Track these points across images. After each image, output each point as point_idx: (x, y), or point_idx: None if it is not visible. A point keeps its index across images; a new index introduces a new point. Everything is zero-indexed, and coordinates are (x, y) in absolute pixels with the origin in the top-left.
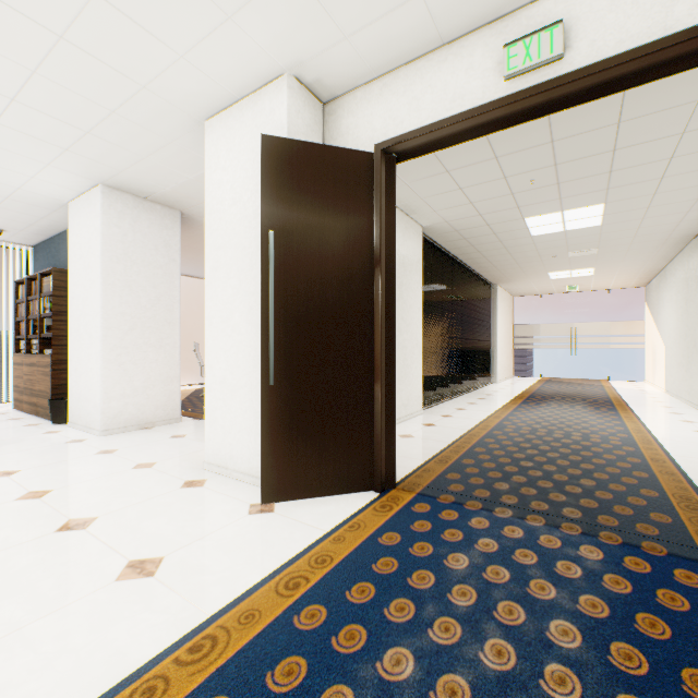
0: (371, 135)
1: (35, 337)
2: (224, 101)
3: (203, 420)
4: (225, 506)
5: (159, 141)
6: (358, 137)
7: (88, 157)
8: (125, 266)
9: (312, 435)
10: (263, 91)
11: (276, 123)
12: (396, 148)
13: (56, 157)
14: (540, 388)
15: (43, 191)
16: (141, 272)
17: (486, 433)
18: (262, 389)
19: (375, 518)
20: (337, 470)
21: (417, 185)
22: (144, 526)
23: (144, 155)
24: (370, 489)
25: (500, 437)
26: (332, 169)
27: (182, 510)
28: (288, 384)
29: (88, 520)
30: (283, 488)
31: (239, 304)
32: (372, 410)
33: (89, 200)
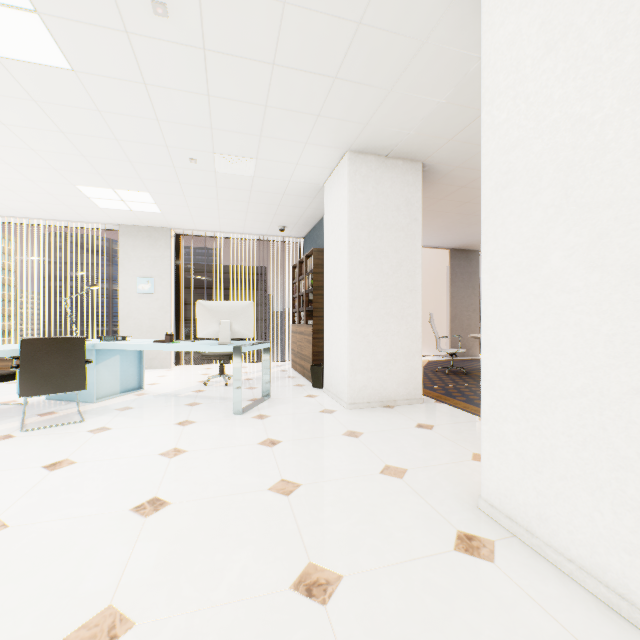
0: None
1: (302, 310)
2: None
3: (447, 405)
4: None
5: (409, 49)
6: None
7: (336, 118)
8: (368, 232)
9: None
10: None
11: None
12: None
13: (311, 131)
14: None
15: (304, 178)
16: (382, 236)
17: None
18: None
19: None
20: None
21: None
22: None
23: (389, 86)
24: None
25: None
26: None
27: (475, 636)
28: None
29: (330, 579)
30: None
31: (561, 235)
32: None
33: (338, 173)
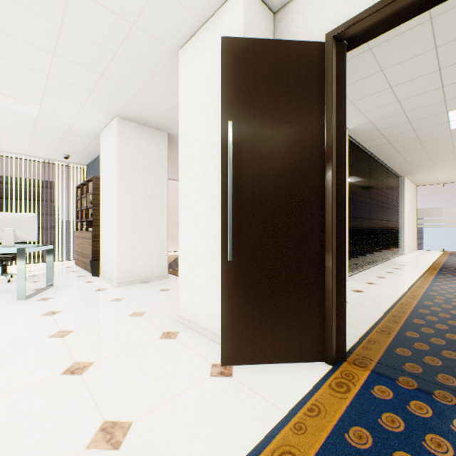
0: (321, 27)
1: (85, 220)
2: (192, 28)
3: None
4: (190, 363)
5: (149, 74)
6: (307, 33)
7: (106, 96)
8: (132, 171)
9: (266, 306)
10: (222, 8)
11: (233, 32)
12: (348, 33)
13: (87, 98)
14: (448, 261)
15: (84, 126)
16: (142, 175)
17: (417, 303)
18: (221, 263)
19: (334, 401)
20: (289, 340)
21: (349, 89)
22: (124, 377)
23: (140, 89)
24: (320, 359)
25: (433, 309)
26: (284, 61)
27: (156, 364)
28: (244, 259)
29: (87, 365)
30: (240, 352)
31: (203, 191)
32: (322, 285)
33: (111, 128)
